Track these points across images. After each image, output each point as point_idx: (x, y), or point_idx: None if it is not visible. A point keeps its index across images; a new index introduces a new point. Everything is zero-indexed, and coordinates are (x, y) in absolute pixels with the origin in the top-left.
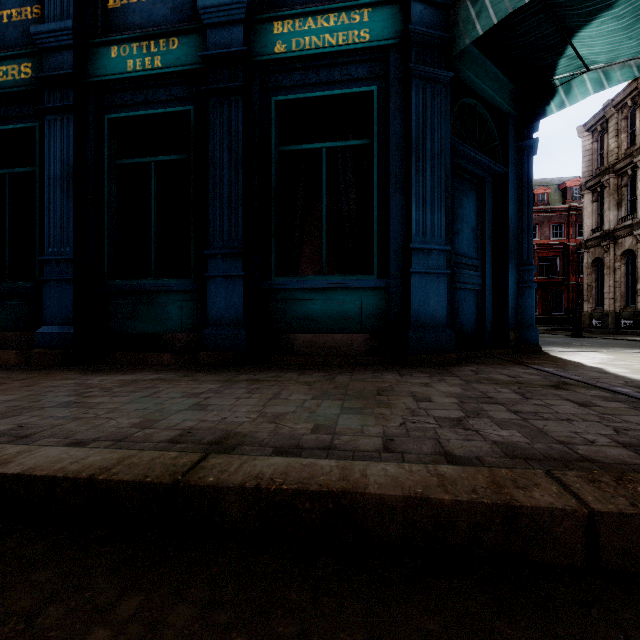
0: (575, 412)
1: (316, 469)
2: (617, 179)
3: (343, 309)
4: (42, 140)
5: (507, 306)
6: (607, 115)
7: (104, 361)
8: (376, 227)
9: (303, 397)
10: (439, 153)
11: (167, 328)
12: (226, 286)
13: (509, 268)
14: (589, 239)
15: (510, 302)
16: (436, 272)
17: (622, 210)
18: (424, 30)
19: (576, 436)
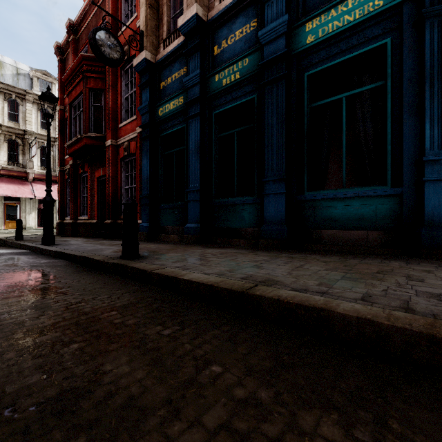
0: None
1: (310, 298)
2: None
3: (359, 212)
4: (187, 132)
5: None
6: None
7: (212, 242)
8: (389, 148)
9: (318, 268)
10: None
11: (242, 225)
12: (275, 199)
13: None
14: None
15: None
16: None
17: None
18: None
19: None
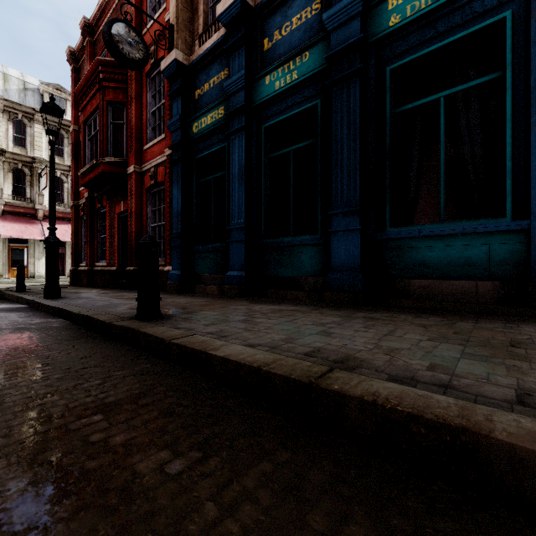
0: None
1: (431, 401)
2: None
3: (465, 255)
4: (229, 153)
5: None
6: None
7: (261, 295)
8: (509, 164)
9: (418, 337)
10: None
11: (301, 273)
12: (345, 239)
13: None
14: None
15: None
16: None
17: None
18: None
19: None
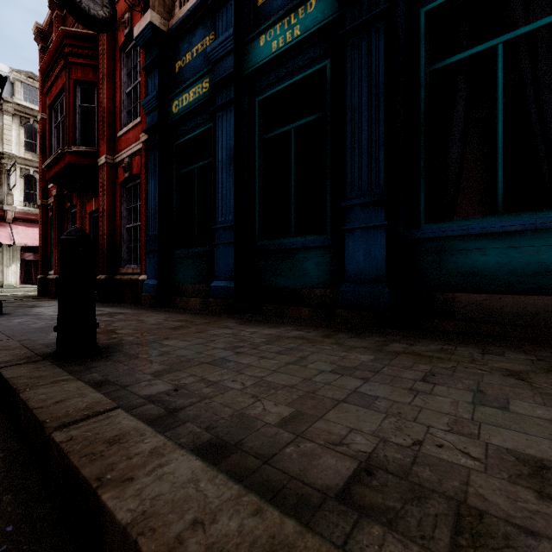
0: None
1: None
2: None
3: (537, 260)
4: (215, 136)
5: None
6: None
7: (255, 311)
8: None
9: (542, 412)
10: None
11: (305, 283)
12: (365, 238)
13: None
14: None
15: None
16: None
17: None
18: None
19: None
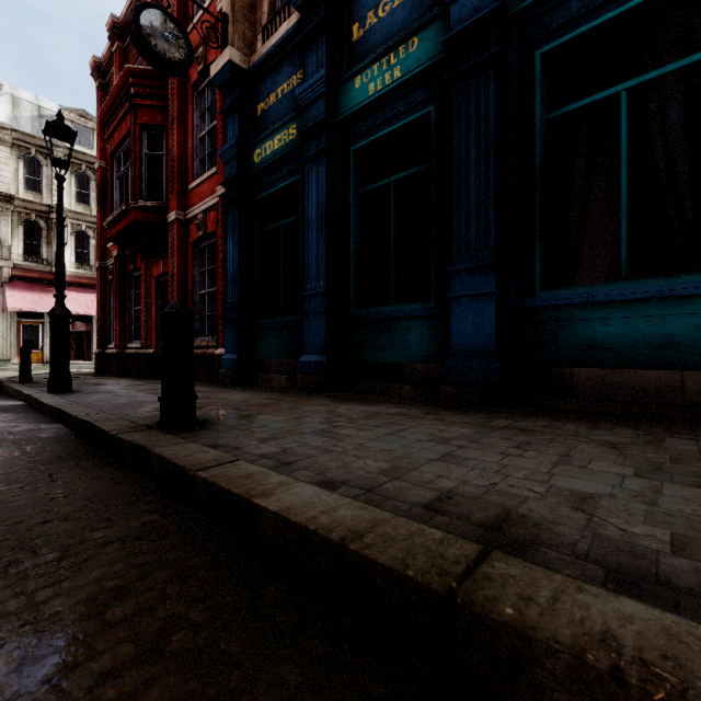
0: None
1: None
2: None
3: (662, 331)
4: (303, 189)
5: None
6: None
7: (349, 389)
8: None
9: (615, 469)
10: None
11: (406, 358)
12: (473, 307)
13: None
14: None
15: None
16: None
17: None
18: None
19: None
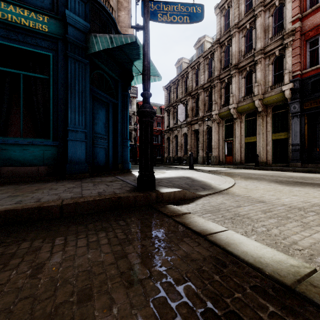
0: (102, 187)
1: None
2: (173, 109)
3: (33, 154)
4: None
5: (118, 154)
6: (171, 85)
7: None
8: (52, 118)
9: None
10: (82, 91)
11: None
12: None
13: (119, 140)
14: (166, 129)
15: (119, 153)
16: (80, 140)
17: (175, 120)
18: (74, 39)
19: (90, 192)
